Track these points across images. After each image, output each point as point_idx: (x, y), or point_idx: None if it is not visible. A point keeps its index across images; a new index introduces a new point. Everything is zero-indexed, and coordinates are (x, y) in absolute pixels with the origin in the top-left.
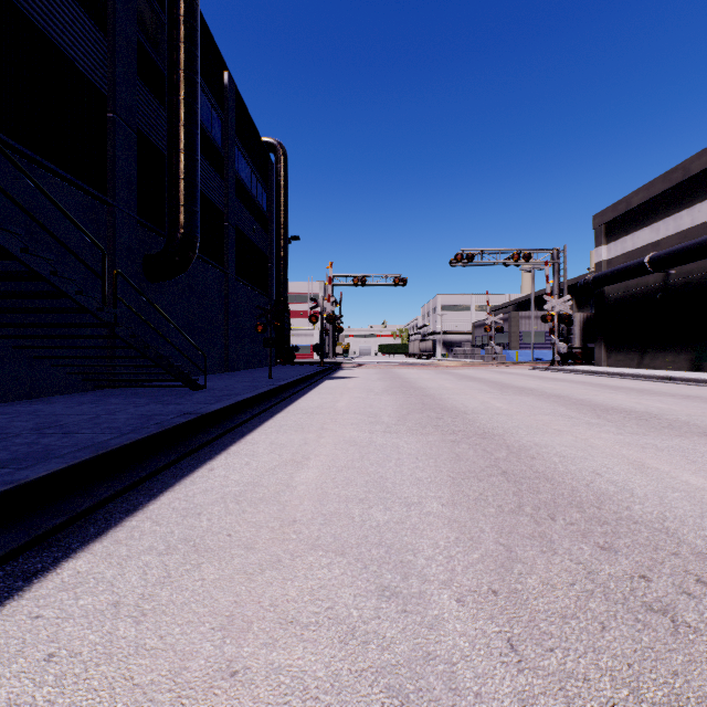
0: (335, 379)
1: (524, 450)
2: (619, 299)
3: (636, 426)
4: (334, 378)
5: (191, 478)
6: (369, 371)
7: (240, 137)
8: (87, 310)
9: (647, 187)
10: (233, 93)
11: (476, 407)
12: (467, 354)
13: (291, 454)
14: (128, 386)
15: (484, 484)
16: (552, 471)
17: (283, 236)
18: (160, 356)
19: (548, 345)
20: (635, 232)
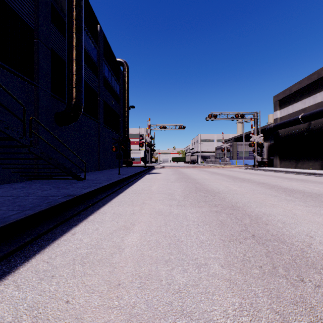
0: (151, 174)
1: (258, 218)
2: (285, 136)
3: (313, 201)
4: (150, 173)
5: (58, 242)
6: (167, 170)
7: (105, 57)
8: (13, 138)
9: (300, 82)
10: (102, 36)
11: (223, 189)
12: (213, 161)
13: (124, 221)
14: (45, 178)
15: (244, 246)
16: (282, 234)
17: (126, 106)
18: (58, 163)
19: (250, 157)
20: (294, 104)
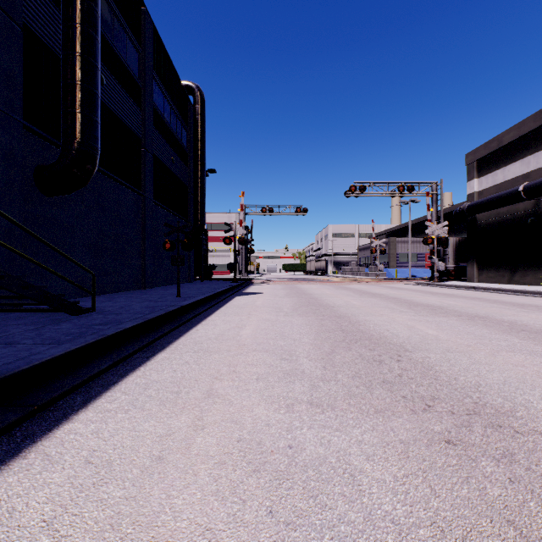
0: (245, 295)
1: None
2: (490, 225)
3: None
4: (244, 294)
5: None
6: (276, 287)
7: (158, 73)
8: None
9: (519, 126)
10: (150, 29)
11: (409, 335)
12: (354, 271)
13: (91, 538)
14: None
15: None
16: None
17: (200, 168)
18: (2, 275)
19: (419, 264)
20: (506, 166)
